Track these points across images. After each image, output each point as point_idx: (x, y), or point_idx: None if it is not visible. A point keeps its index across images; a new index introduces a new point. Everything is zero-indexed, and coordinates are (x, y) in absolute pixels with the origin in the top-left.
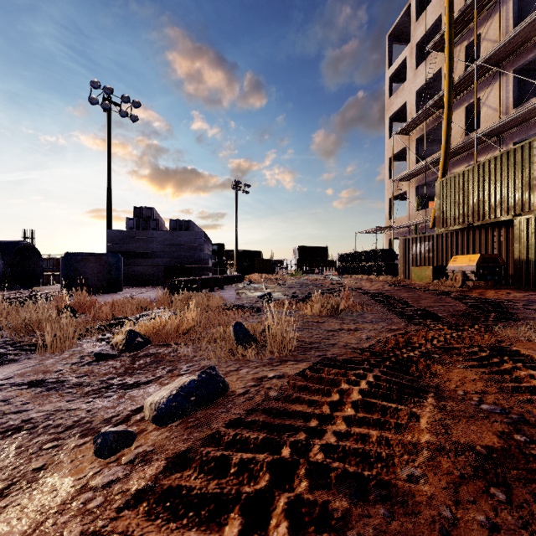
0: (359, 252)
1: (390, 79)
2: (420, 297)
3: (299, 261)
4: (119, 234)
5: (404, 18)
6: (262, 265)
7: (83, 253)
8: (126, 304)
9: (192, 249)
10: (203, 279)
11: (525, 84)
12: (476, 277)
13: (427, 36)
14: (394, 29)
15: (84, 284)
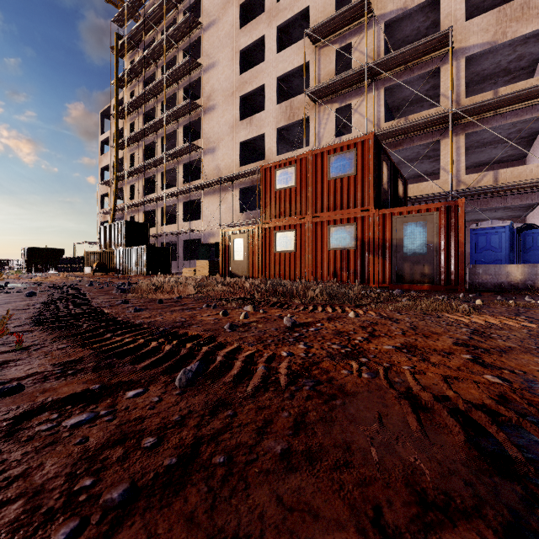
0: (72, 257)
1: (102, 142)
2: None
3: (29, 262)
4: None
5: (110, 109)
6: None
7: None
8: None
9: None
10: None
11: (151, 185)
12: (95, 271)
13: (120, 131)
14: (105, 111)
15: None
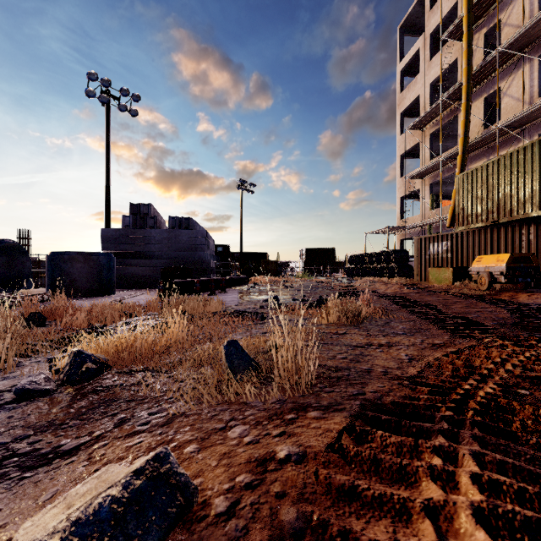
0: (370, 253)
1: (402, 72)
2: (447, 301)
3: (306, 263)
4: (114, 233)
5: (416, 8)
6: (268, 267)
7: (70, 252)
8: (105, 310)
9: (192, 249)
10: (203, 281)
11: None
12: (505, 279)
13: (442, 25)
14: (406, 20)
15: (71, 286)
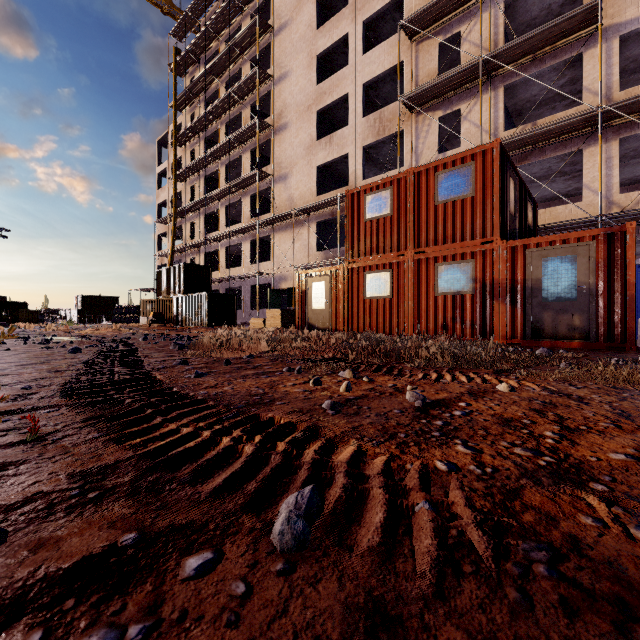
0: (126, 306)
1: (159, 175)
2: None
3: (82, 312)
4: None
5: (167, 136)
6: (27, 316)
7: None
8: None
9: None
10: None
11: (213, 222)
12: (152, 322)
13: (179, 161)
14: (162, 139)
15: None
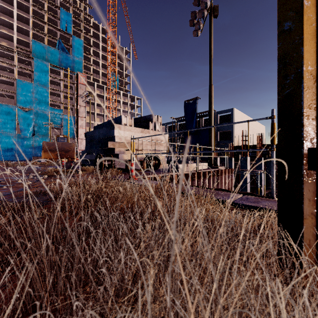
0: None
1: None
2: None
3: None
4: None
5: None
6: None
7: None
8: None
9: None
10: None
11: None
12: None
13: None
14: None
15: None
